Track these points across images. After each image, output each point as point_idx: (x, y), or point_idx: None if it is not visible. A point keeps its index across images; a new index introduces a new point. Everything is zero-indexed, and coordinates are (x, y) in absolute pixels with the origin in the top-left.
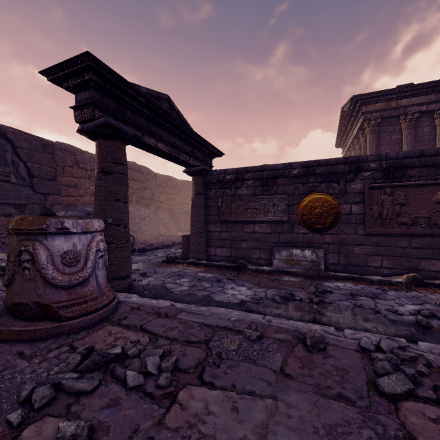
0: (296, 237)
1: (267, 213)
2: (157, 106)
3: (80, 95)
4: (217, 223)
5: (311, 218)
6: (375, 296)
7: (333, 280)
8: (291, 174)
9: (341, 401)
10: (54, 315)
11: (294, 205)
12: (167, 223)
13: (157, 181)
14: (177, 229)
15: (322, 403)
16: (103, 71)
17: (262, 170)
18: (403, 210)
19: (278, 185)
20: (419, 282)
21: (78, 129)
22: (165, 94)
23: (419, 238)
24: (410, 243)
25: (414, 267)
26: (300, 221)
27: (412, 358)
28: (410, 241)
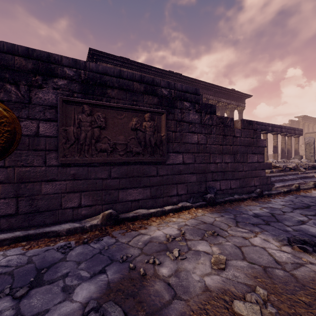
0: None
1: None
2: None
3: None
4: None
5: None
6: (38, 278)
7: None
8: None
9: None
10: None
11: None
12: None
13: None
14: None
15: None
16: None
17: None
18: (103, 135)
19: None
20: (114, 219)
21: None
22: None
23: (118, 167)
24: (110, 172)
25: (114, 200)
26: None
27: None
28: (110, 171)
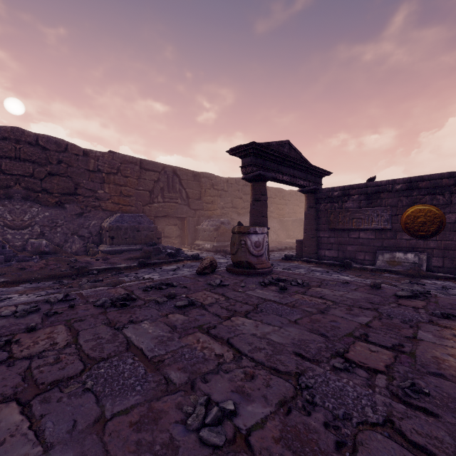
0: (399, 242)
1: (371, 222)
2: (284, 155)
3: (244, 159)
4: (326, 231)
5: (413, 226)
6: None
7: (433, 279)
8: (394, 189)
9: (376, 295)
10: (253, 267)
11: (397, 215)
12: (277, 230)
13: (268, 194)
14: (285, 236)
15: (367, 294)
16: (258, 147)
17: (366, 187)
18: None
19: (382, 199)
20: None
21: (242, 178)
22: (286, 140)
23: None
24: None
25: None
26: (403, 228)
27: (427, 293)
28: None
